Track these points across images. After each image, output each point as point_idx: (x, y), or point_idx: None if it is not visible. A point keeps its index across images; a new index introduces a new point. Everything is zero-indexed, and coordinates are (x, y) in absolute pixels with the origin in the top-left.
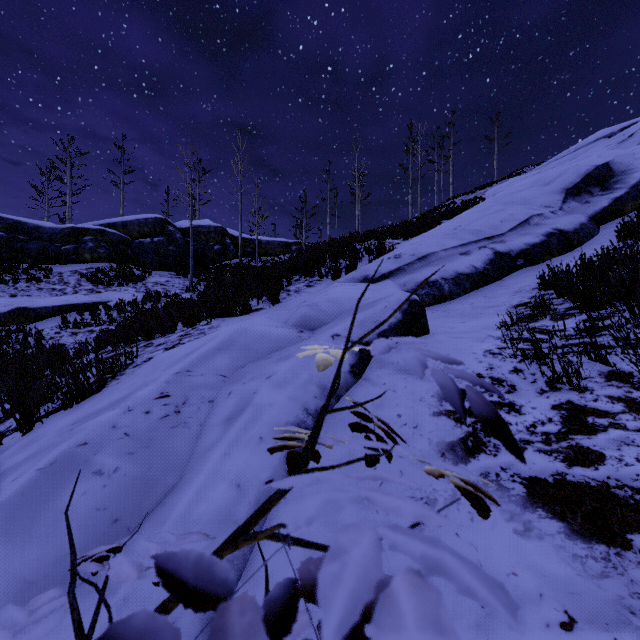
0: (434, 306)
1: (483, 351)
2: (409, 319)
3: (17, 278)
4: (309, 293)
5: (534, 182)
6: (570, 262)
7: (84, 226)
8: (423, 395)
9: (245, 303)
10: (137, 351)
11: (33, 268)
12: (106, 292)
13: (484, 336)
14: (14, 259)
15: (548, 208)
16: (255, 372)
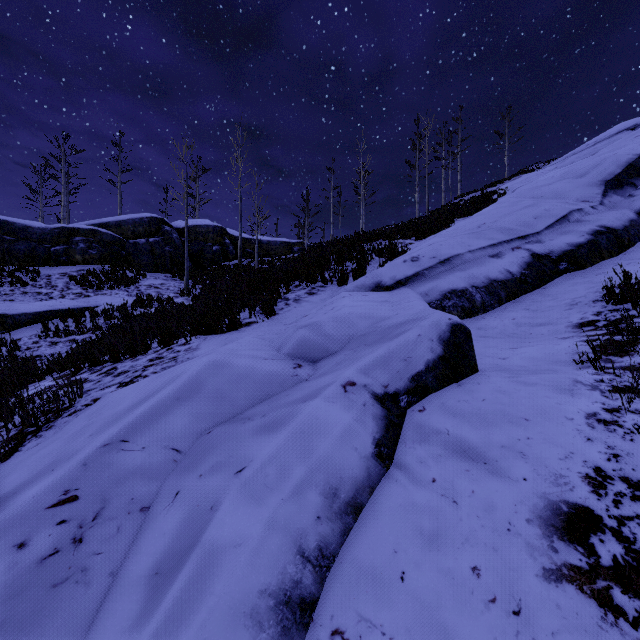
0: (464, 321)
1: (584, 415)
2: (453, 353)
3: (0, 281)
4: (311, 302)
5: (563, 174)
6: (629, 266)
7: (75, 226)
8: (510, 516)
9: (233, 317)
10: (81, 388)
11: (20, 270)
12: (95, 296)
13: (568, 382)
14: (0, 261)
15: (587, 202)
16: (222, 451)
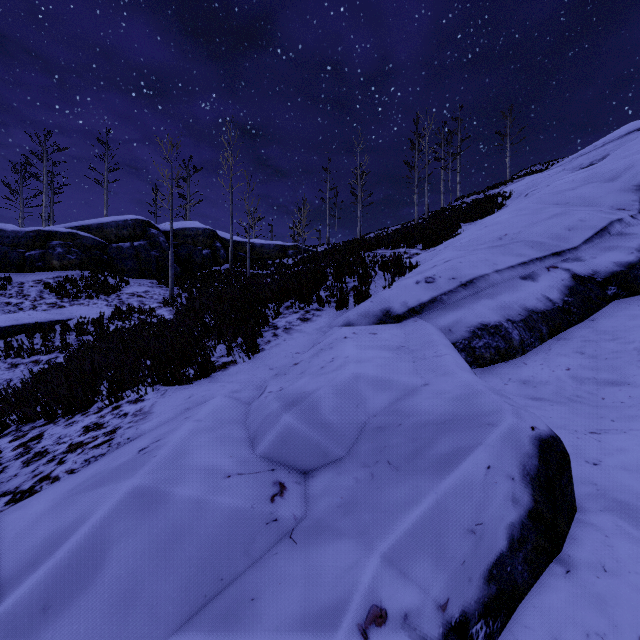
0: (499, 366)
1: None
2: (547, 499)
3: None
4: (304, 333)
5: (587, 178)
6: None
7: (52, 229)
8: None
9: (203, 360)
10: None
11: None
12: (71, 306)
13: None
14: None
15: (624, 211)
16: None
